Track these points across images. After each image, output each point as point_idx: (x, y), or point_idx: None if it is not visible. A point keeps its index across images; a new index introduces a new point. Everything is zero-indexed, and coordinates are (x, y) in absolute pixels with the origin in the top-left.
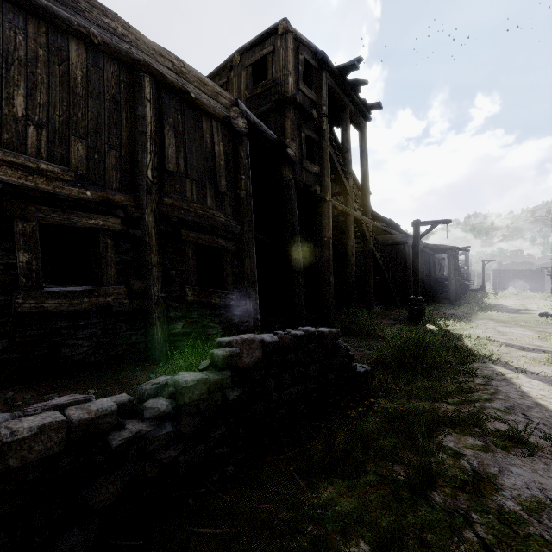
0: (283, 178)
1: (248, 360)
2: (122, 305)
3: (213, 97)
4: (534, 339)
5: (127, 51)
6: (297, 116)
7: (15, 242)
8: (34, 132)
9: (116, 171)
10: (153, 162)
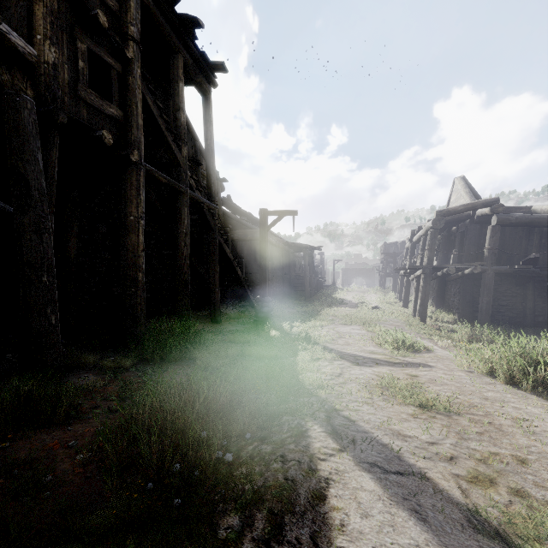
0: (4, 89)
1: None
2: None
3: None
4: (368, 340)
5: None
6: (69, 10)
7: None
8: None
9: None
10: None
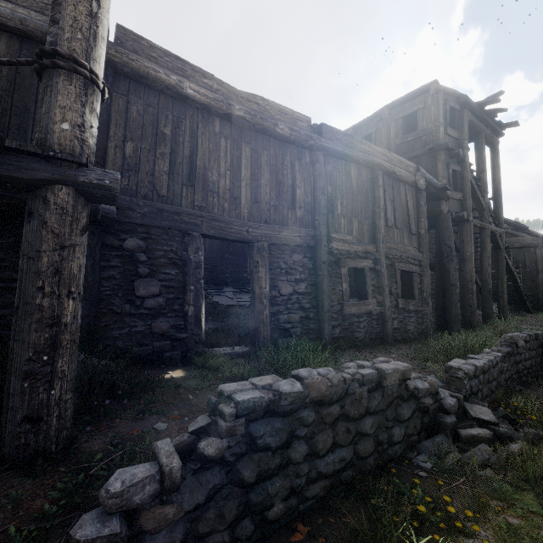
0: (441, 212)
1: (520, 344)
2: (375, 310)
3: (405, 170)
4: None
5: (372, 161)
6: (445, 156)
7: (342, 279)
8: (343, 220)
9: (367, 232)
10: (383, 223)
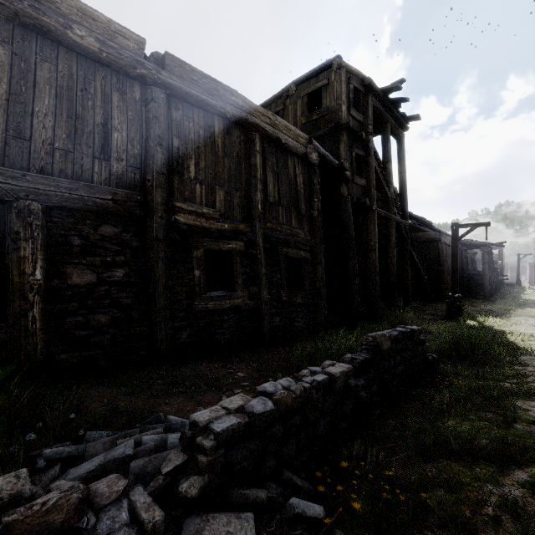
0: (341, 195)
1: (385, 347)
2: (246, 305)
3: (295, 139)
4: None
5: (245, 118)
6: (349, 138)
7: (193, 264)
8: (199, 187)
9: (239, 207)
10: (261, 198)
